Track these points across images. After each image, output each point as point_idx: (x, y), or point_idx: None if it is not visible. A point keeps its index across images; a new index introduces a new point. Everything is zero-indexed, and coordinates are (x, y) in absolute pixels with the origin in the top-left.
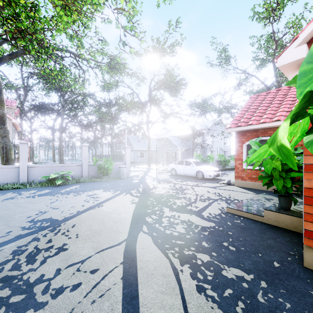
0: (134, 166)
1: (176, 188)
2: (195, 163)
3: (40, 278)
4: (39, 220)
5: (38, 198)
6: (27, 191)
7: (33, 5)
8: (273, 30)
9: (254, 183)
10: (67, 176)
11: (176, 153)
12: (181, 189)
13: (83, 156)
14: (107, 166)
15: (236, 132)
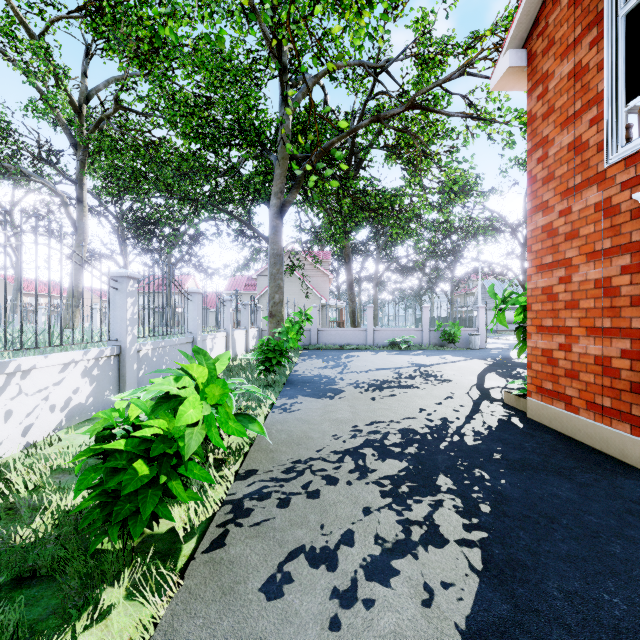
0: (496, 337)
1: None
2: None
3: (436, 374)
4: (413, 363)
5: (396, 355)
6: (380, 351)
7: (395, 194)
8: None
9: None
10: (409, 341)
11: None
12: None
13: (424, 320)
14: (453, 331)
15: None
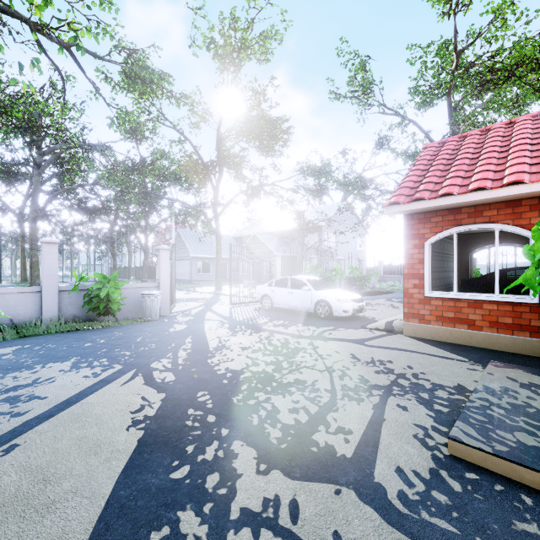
0: (189, 289)
1: (274, 346)
2: (311, 284)
3: None
4: None
5: None
6: None
7: None
8: (455, 27)
9: (449, 329)
10: None
11: (272, 263)
12: (287, 349)
13: (45, 269)
14: (106, 292)
15: (407, 214)
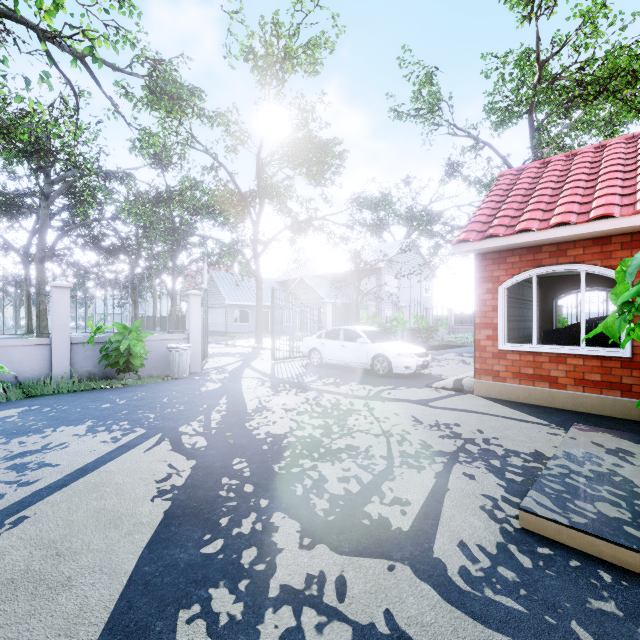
0: (225, 342)
1: (322, 407)
2: (367, 335)
3: None
4: None
5: None
6: None
7: None
8: (537, 34)
9: (528, 388)
10: None
11: (322, 311)
12: (338, 411)
13: (55, 318)
14: (126, 345)
15: (479, 254)
